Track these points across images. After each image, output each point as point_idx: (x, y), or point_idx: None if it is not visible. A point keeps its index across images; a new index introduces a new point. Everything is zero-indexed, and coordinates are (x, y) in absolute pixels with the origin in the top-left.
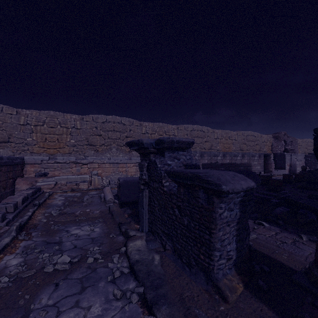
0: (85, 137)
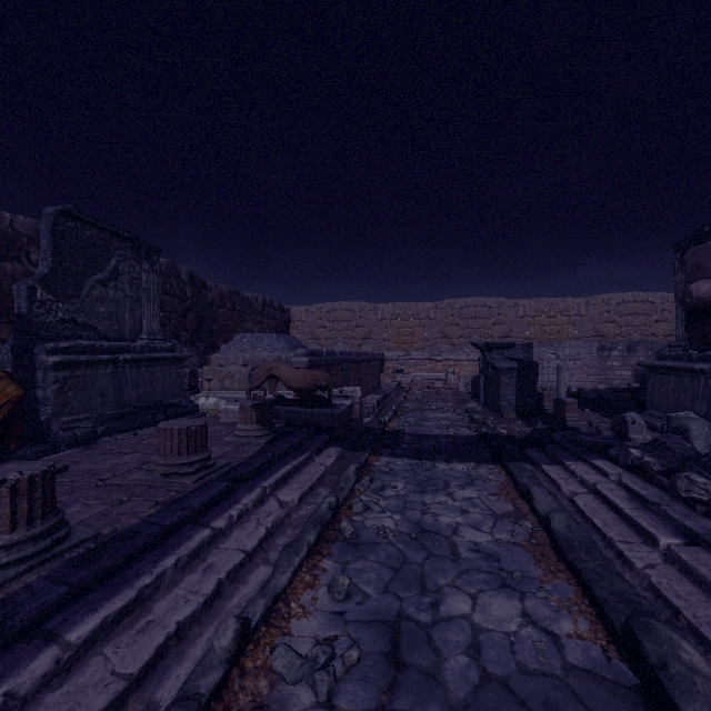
0: (439, 329)
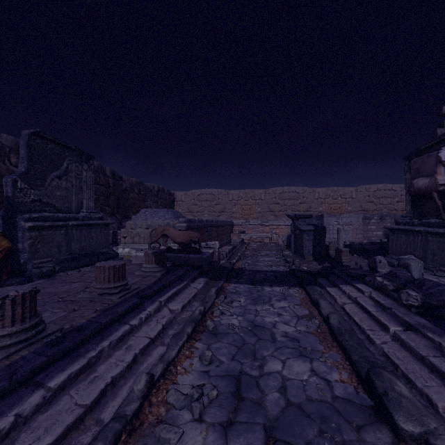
0: (267, 206)
